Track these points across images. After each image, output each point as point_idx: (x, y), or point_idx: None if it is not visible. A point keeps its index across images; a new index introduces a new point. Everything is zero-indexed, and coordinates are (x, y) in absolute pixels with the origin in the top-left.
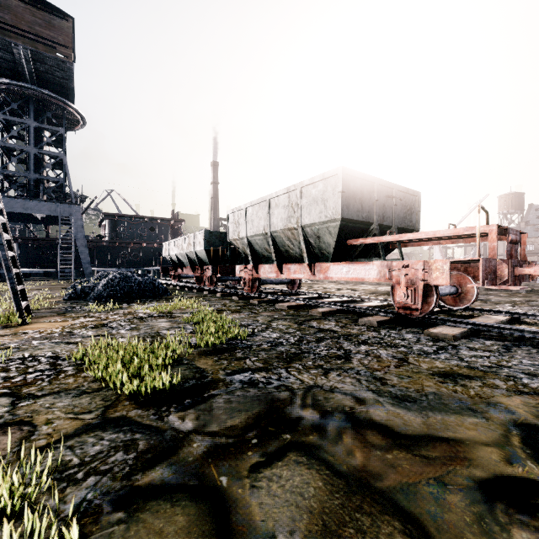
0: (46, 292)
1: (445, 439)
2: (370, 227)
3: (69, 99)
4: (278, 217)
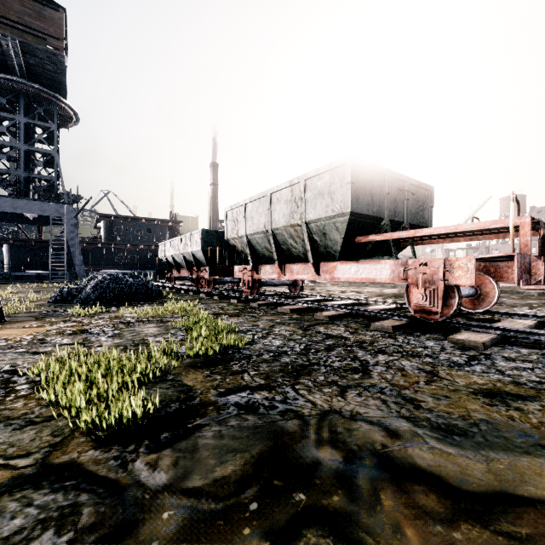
0: (32, 295)
1: (528, 500)
2: (380, 223)
3: (61, 95)
4: (280, 213)
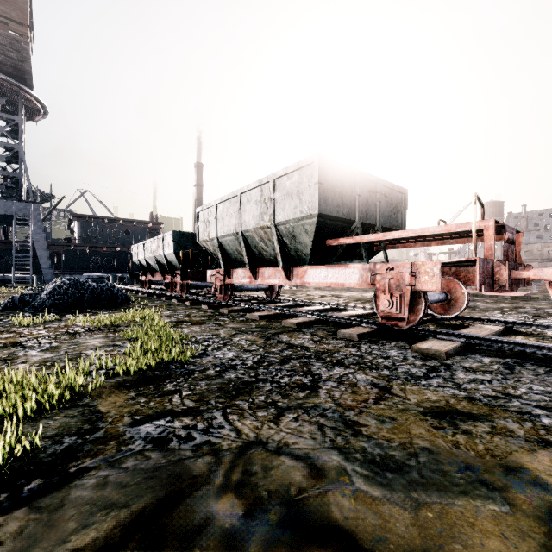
0: None
1: None
2: (351, 226)
3: (27, 85)
4: (250, 214)
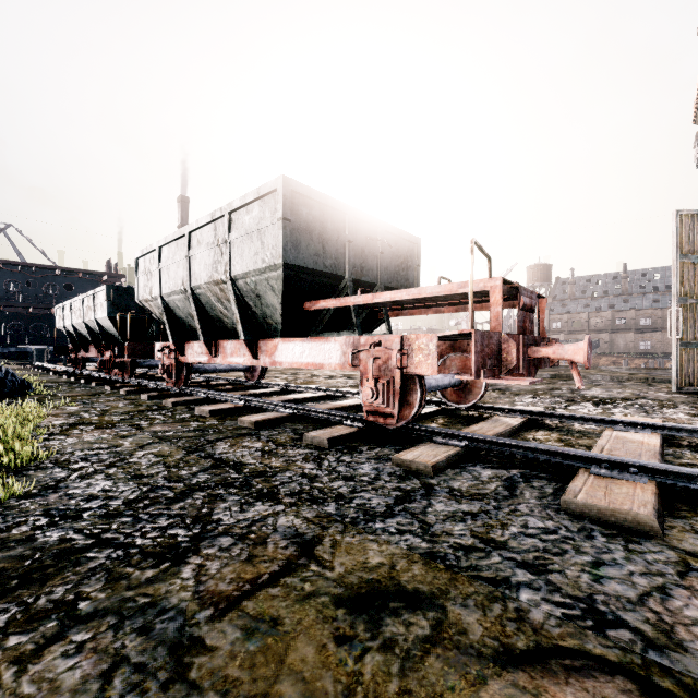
0: None
1: None
2: (340, 284)
3: None
4: (201, 263)
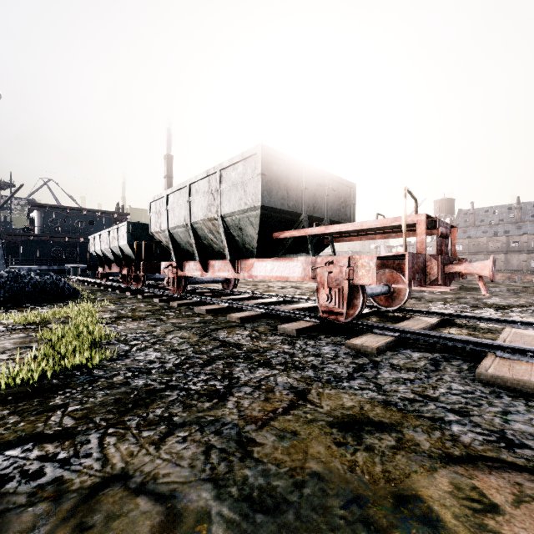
0: None
1: None
2: (298, 219)
3: None
4: (198, 206)
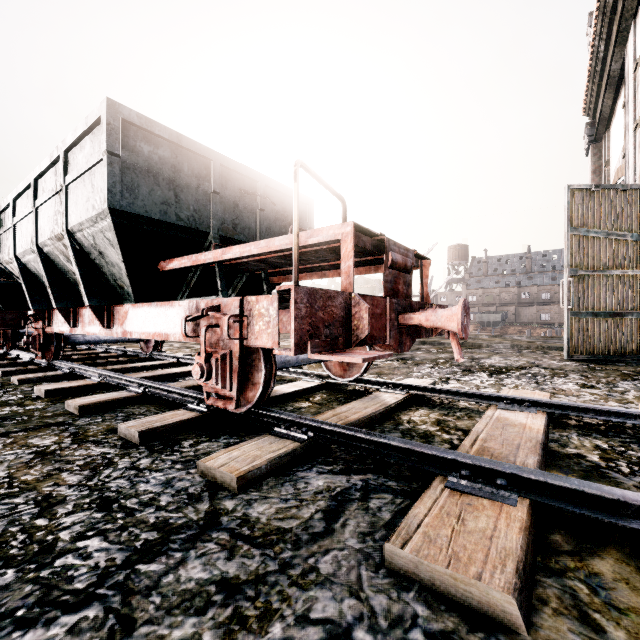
0: None
1: None
2: (205, 241)
3: None
4: (45, 215)
